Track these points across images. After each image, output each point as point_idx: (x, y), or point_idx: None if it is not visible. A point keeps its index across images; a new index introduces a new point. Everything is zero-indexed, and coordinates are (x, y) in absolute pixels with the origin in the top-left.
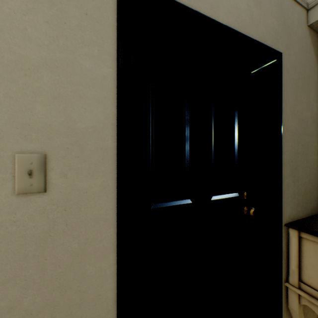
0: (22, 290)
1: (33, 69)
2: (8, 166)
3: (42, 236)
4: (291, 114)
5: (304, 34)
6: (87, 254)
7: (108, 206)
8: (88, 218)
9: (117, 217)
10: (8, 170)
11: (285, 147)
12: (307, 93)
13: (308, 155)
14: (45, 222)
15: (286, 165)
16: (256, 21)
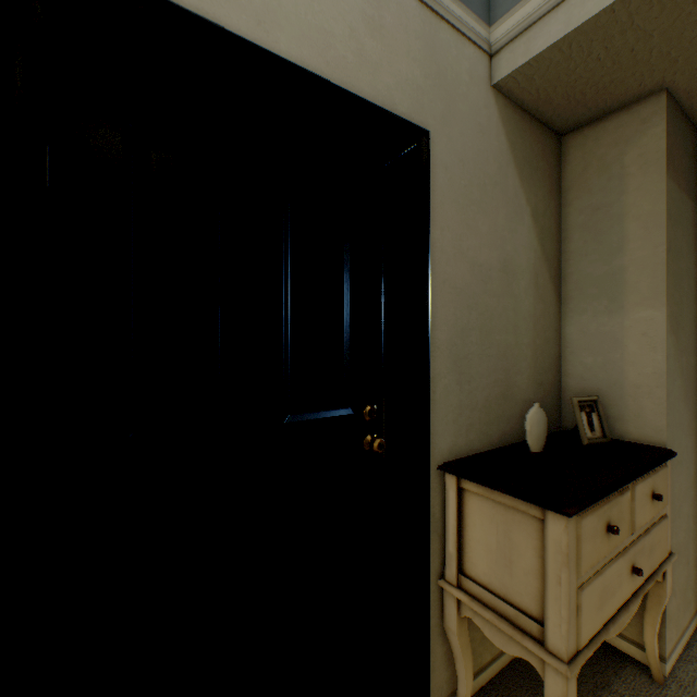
0: None
1: None
2: None
3: None
4: (455, 253)
5: (485, 101)
6: None
7: None
8: None
9: None
10: None
11: (442, 316)
12: (491, 215)
13: (493, 333)
14: None
15: (443, 352)
16: (373, 62)
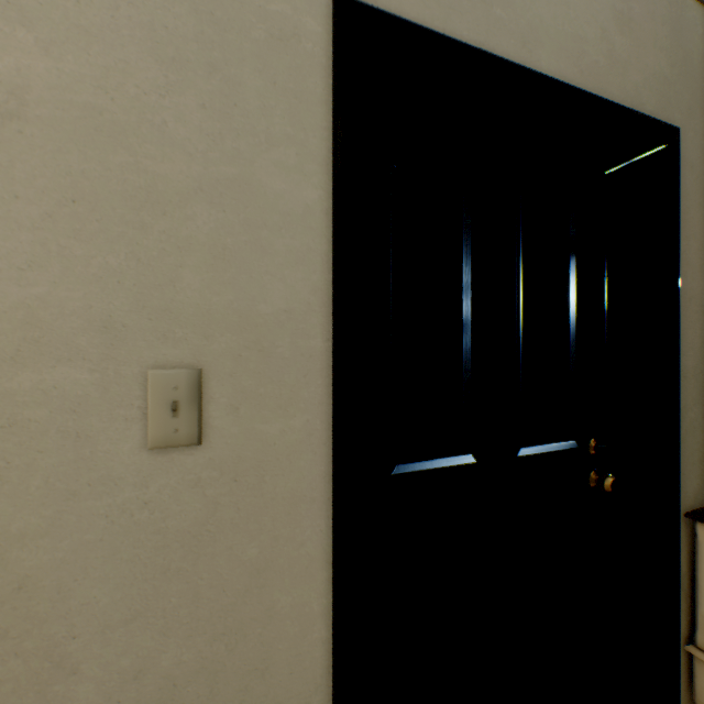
0: (158, 637)
1: (177, 201)
2: (134, 394)
3: (194, 531)
4: (700, 265)
5: None
6: (275, 570)
7: (316, 472)
8: (277, 496)
9: (334, 496)
10: (135, 401)
11: (687, 339)
12: None
13: None
14: (199, 505)
15: (689, 380)
16: (621, 61)
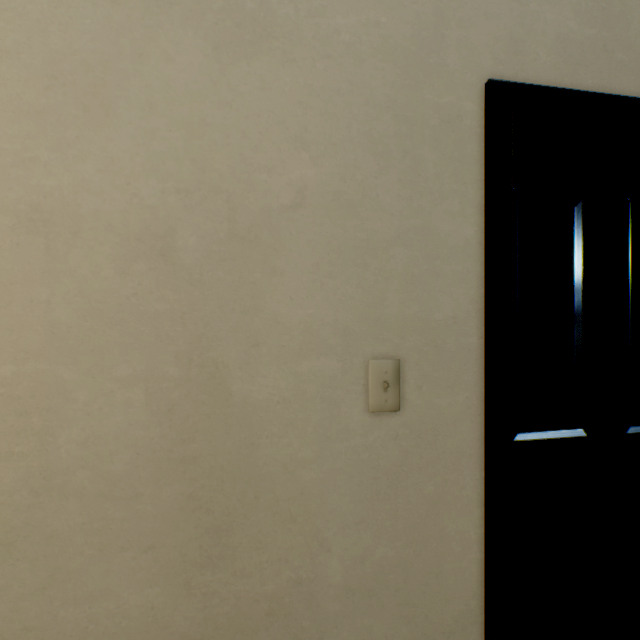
0: (373, 537)
1: (384, 247)
2: (360, 376)
3: (394, 469)
4: None
5: None
6: (445, 503)
7: (472, 435)
8: (446, 451)
9: (488, 454)
10: (360, 380)
11: None
12: None
13: None
14: (397, 452)
15: None
16: None
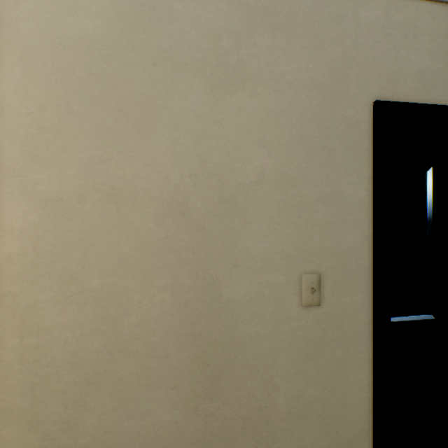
0: (304, 382)
1: (311, 205)
2: (296, 284)
3: (317, 341)
4: None
5: None
6: (348, 362)
7: (365, 320)
8: (349, 330)
9: (375, 332)
10: (297, 287)
11: None
12: None
13: None
14: (319, 330)
15: None
16: None
